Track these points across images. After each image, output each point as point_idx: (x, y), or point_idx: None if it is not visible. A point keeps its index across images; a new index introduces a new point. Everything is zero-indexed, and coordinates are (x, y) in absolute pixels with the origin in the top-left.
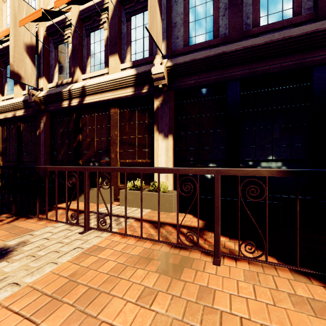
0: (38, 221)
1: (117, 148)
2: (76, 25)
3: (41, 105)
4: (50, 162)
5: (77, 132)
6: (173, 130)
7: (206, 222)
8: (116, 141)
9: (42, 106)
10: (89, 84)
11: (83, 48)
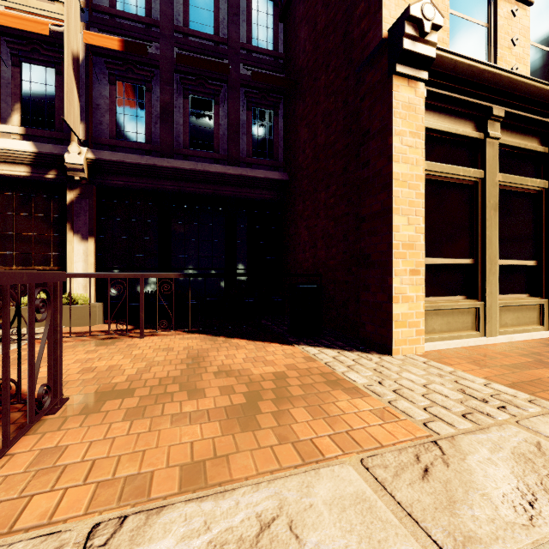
0: None
1: None
2: None
3: None
4: None
5: None
6: (96, 231)
7: (136, 326)
8: None
9: None
10: None
11: None
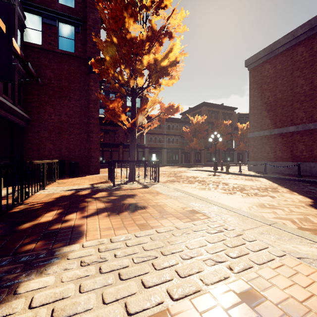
0: (29, 199)
1: None
2: None
3: None
4: None
5: None
6: None
7: None
8: None
9: None
10: None
11: None
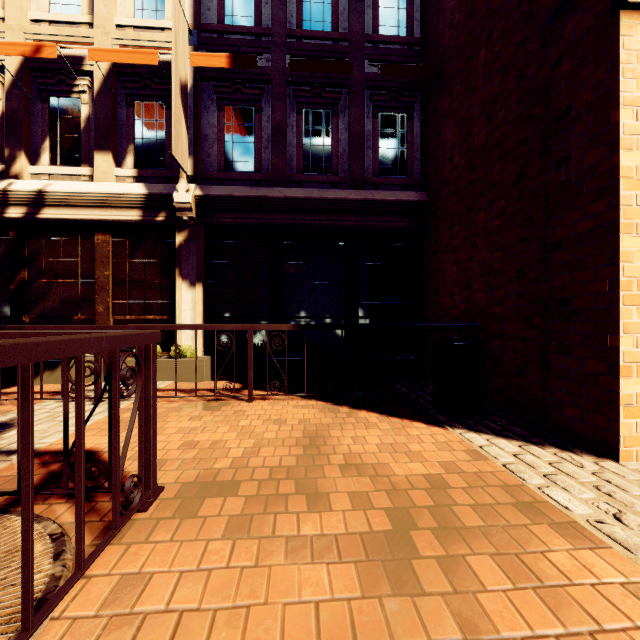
0: None
1: (110, 297)
2: (17, 76)
3: None
4: None
5: (19, 266)
6: (204, 276)
7: (244, 384)
8: (107, 287)
9: None
10: (54, 191)
11: (33, 118)
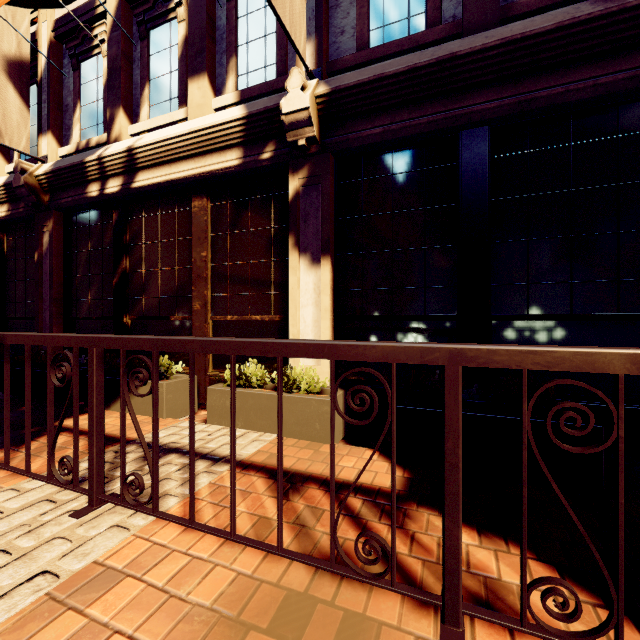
0: None
1: (207, 289)
2: (116, 14)
3: (43, 194)
4: (63, 320)
5: (120, 254)
6: (333, 246)
7: (410, 473)
8: (204, 274)
9: (44, 196)
10: (142, 144)
11: (134, 66)
